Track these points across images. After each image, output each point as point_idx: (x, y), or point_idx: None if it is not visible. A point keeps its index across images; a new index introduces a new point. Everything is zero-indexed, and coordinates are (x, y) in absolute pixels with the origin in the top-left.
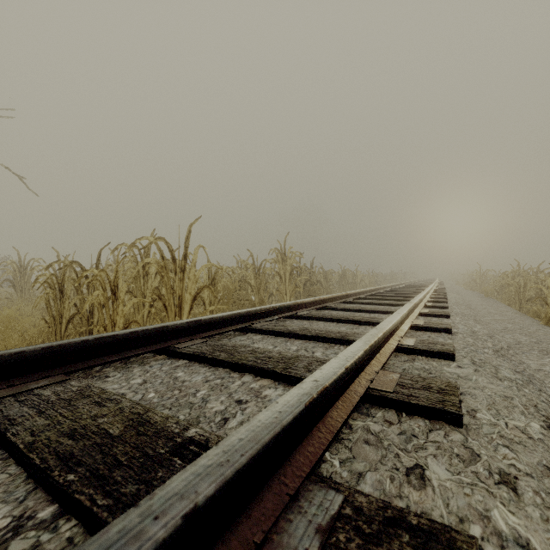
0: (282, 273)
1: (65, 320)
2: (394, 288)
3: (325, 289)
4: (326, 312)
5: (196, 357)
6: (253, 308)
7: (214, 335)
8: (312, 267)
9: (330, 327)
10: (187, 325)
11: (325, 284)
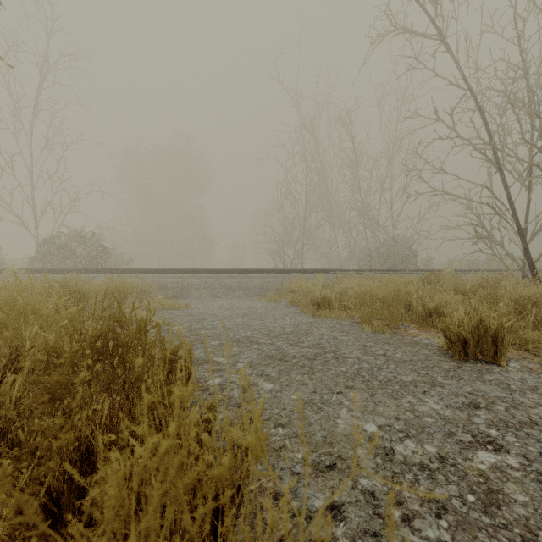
0: None
1: None
2: None
3: None
4: None
5: None
6: None
7: None
8: None
9: None
10: None
11: None
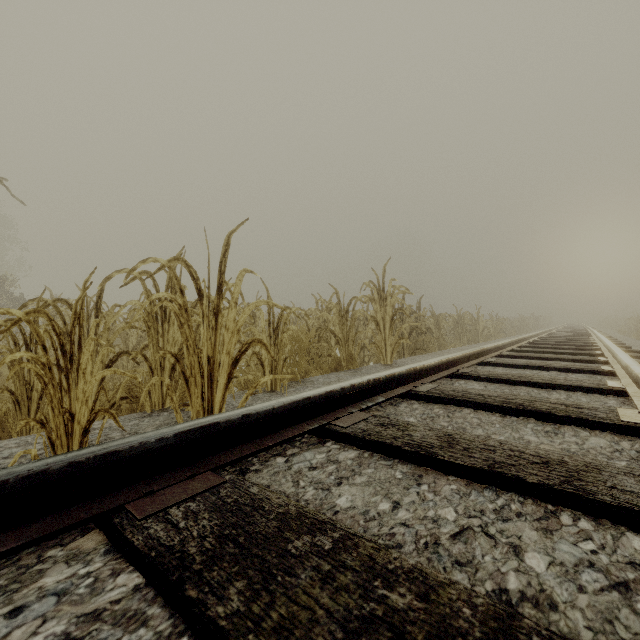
0: (379, 318)
1: (37, 392)
2: (537, 338)
3: (436, 339)
4: (460, 383)
5: (157, 579)
6: (338, 386)
7: (249, 456)
8: (419, 310)
9: (494, 428)
10: (179, 441)
11: (436, 333)
